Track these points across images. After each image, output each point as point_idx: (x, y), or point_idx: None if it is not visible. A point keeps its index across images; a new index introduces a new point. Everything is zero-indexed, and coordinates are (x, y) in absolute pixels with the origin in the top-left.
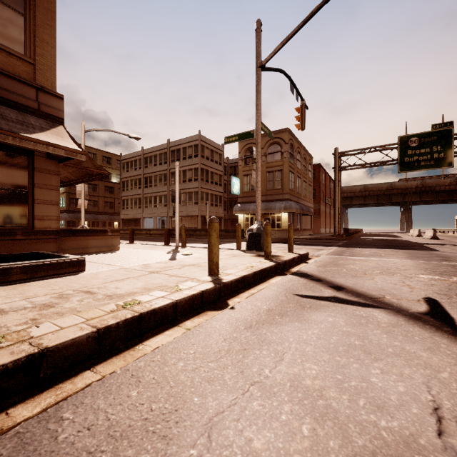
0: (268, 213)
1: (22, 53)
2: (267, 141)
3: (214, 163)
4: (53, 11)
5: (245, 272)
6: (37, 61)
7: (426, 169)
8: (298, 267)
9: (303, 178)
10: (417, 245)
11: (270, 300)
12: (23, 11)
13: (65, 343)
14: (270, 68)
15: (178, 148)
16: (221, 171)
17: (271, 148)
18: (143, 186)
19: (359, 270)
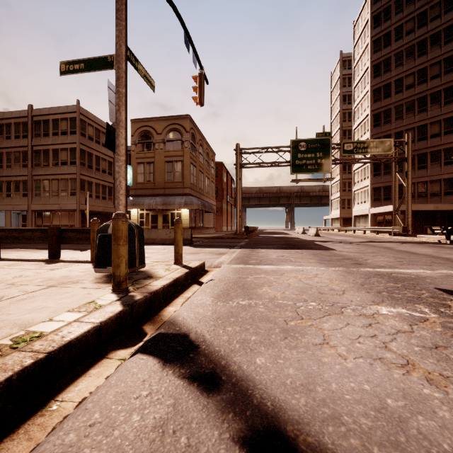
0: (167, 208)
1: None
2: (166, 126)
3: (101, 145)
4: None
5: None
6: None
7: (312, 173)
8: (182, 299)
9: (205, 173)
10: (312, 244)
11: None
12: None
13: None
14: None
15: (46, 119)
16: (110, 157)
17: (170, 134)
18: None
19: (285, 305)
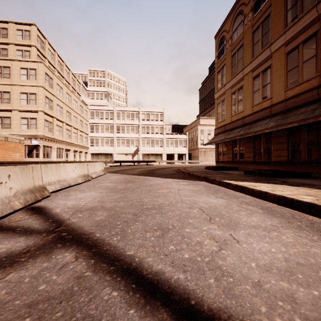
0: None
1: None
2: None
3: None
4: None
5: None
6: None
7: None
8: None
9: None
10: None
11: None
12: None
13: (320, 205)
14: None
15: None
16: None
17: None
18: None
19: None
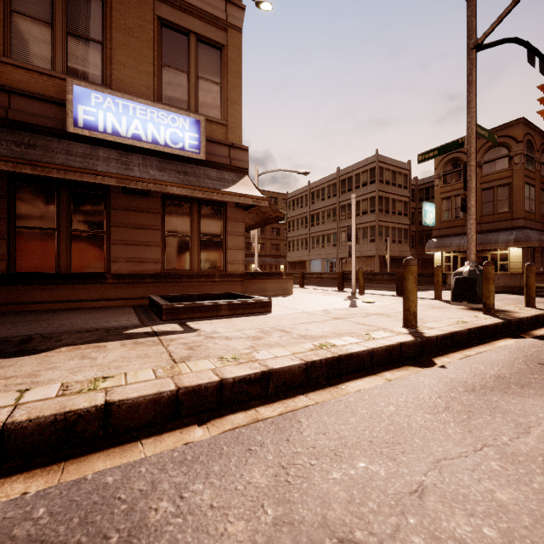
0: (484, 249)
1: (219, 118)
2: (482, 145)
3: (397, 187)
4: (240, 71)
5: (455, 328)
6: (229, 122)
7: None
8: None
9: None
10: None
11: (499, 366)
12: (220, 81)
13: (284, 368)
14: (492, 43)
15: (350, 176)
16: (406, 197)
17: (490, 153)
18: (310, 224)
19: None
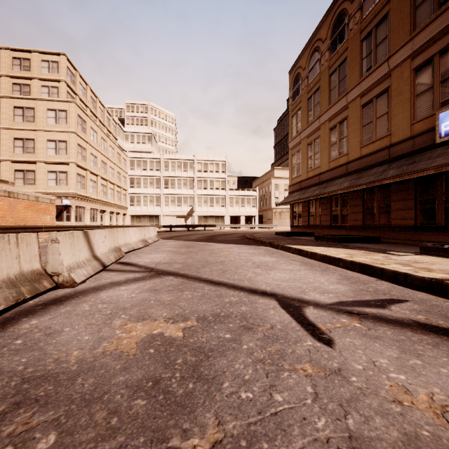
0: None
1: None
2: None
3: None
4: None
5: None
6: None
7: None
8: None
9: None
10: None
11: (389, 289)
12: None
13: (344, 259)
14: None
15: None
16: None
17: None
18: None
19: None
